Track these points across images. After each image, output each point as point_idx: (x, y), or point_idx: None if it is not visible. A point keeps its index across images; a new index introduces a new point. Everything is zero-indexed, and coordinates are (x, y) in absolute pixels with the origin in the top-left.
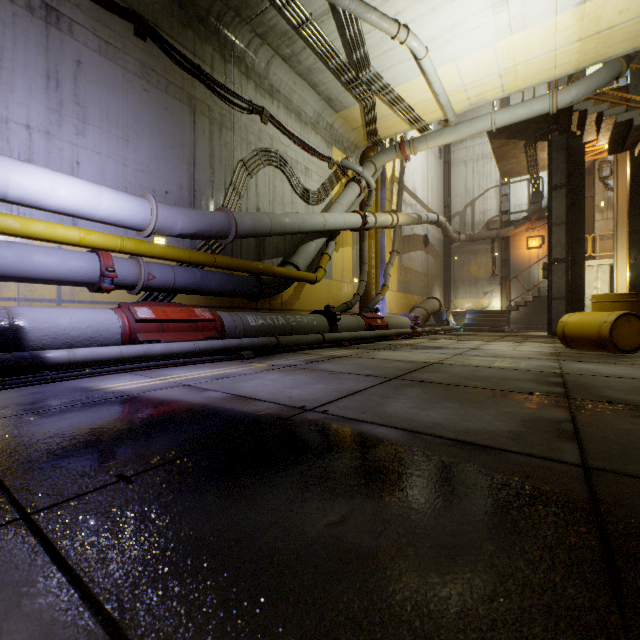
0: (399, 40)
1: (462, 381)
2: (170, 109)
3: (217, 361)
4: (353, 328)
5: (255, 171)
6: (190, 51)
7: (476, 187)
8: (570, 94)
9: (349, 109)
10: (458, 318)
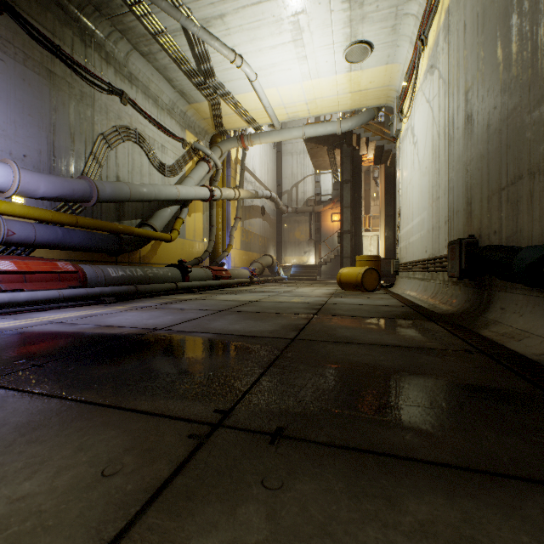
0: (236, 65)
1: (265, 310)
2: (28, 80)
3: (81, 306)
4: (202, 278)
5: (115, 144)
6: (50, 31)
7: (299, 173)
8: (348, 124)
9: (200, 103)
10: (286, 270)
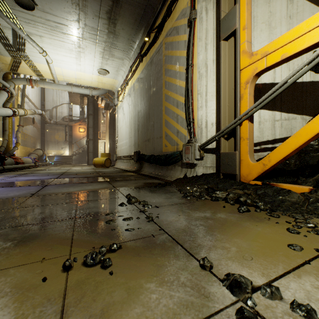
0: (42, 54)
1: (79, 173)
2: None
3: None
4: (10, 163)
5: None
6: None
7: (58, 101)
8: (95, 93)
9: (4, 56)
10: (50, 158)
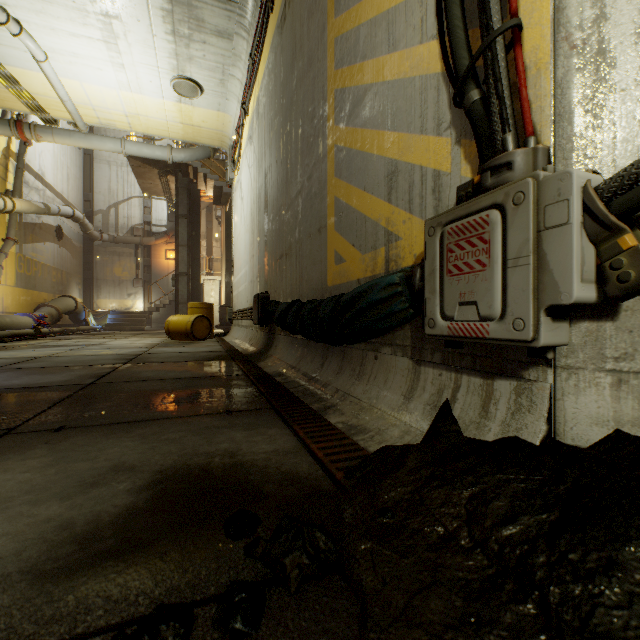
0: (9, 30)
1: (59, 364)
2: None
3: None
4: None
5: None
6: None
7: (121, 191)
8: (181, 155)
9: None
10: (101, 318)
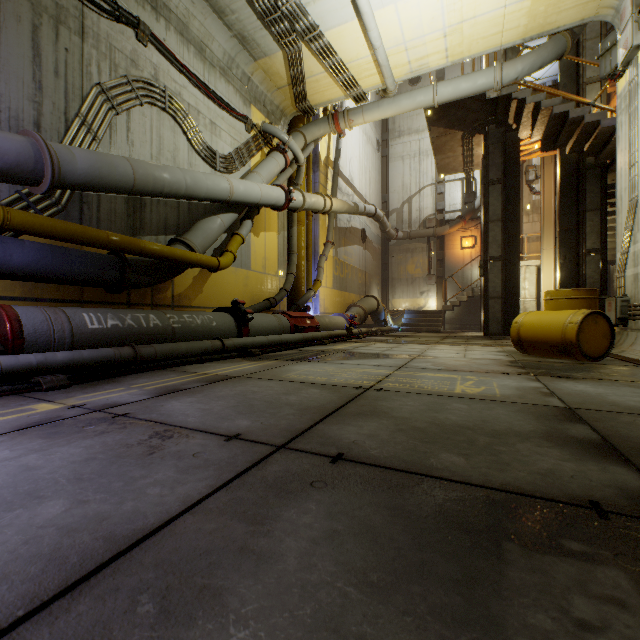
0: None
1: (422, 450)
2: None
3: None
4: (273, 330)
5: (125, 106)
6: None
7: (413, 184)
8: (516, 68)
9: (270, 57)
10: (396, 318)
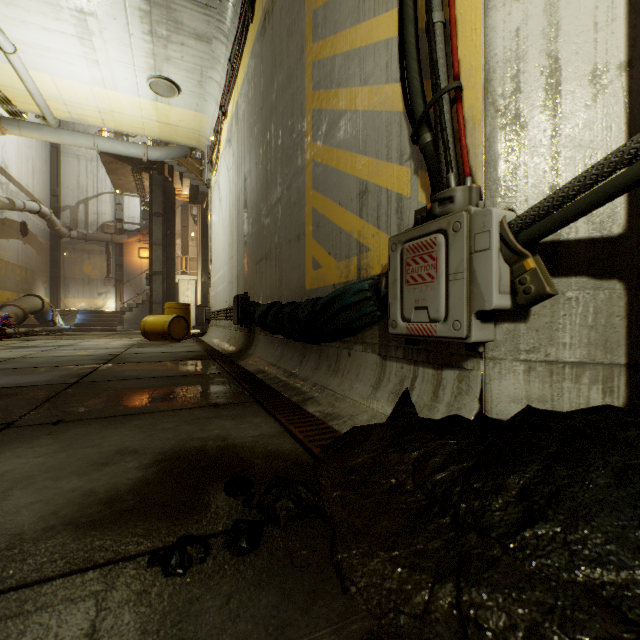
0: None
1: (36, 365)
2: None
3: None
4: None
5: None
6: None
7: (91, 187)
8: (157, 154)
9: None
10: (69, 318)
